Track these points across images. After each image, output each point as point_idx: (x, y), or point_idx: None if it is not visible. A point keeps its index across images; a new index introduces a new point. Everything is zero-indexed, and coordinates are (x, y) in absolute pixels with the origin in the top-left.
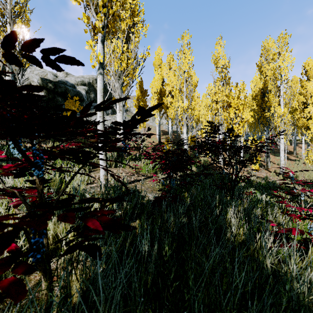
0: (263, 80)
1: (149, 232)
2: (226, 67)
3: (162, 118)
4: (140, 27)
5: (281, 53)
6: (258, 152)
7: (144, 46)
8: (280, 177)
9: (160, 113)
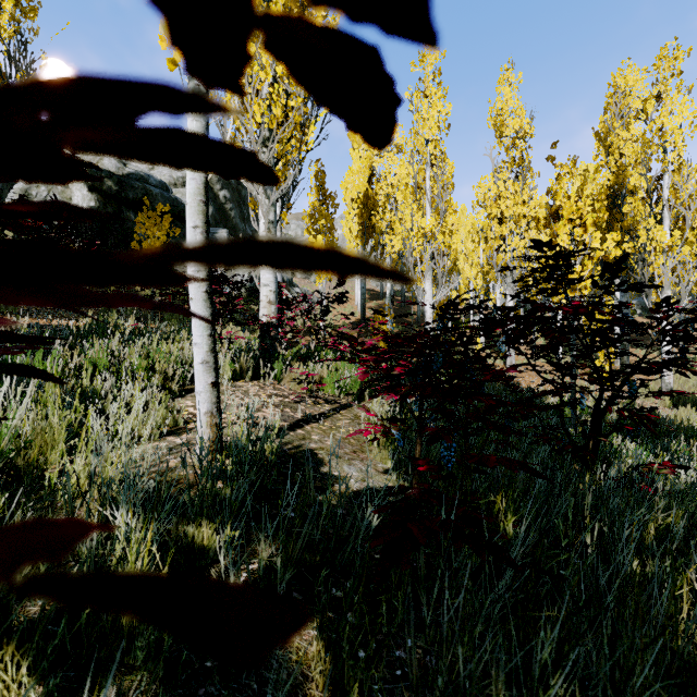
0: (614, 166)
1: (367, 694)
2: (524, 136)
3: None
4: (320, 15)
5: (665, 96)
6: (696, 339)
7: None
8: (664, 402)
9: (364, 248)
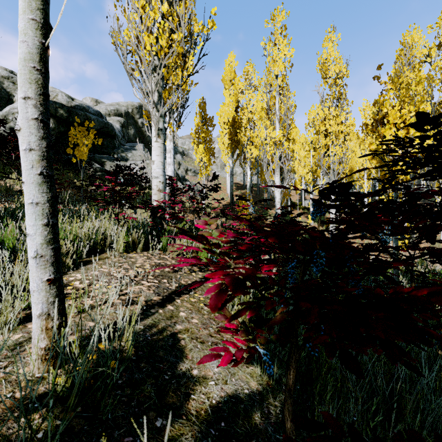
0: None
1: None
2: (342, 77)
3: (235, 165)
4: None
5: None
6: None
7: (204, 8)
8: None
9: (232, 155)
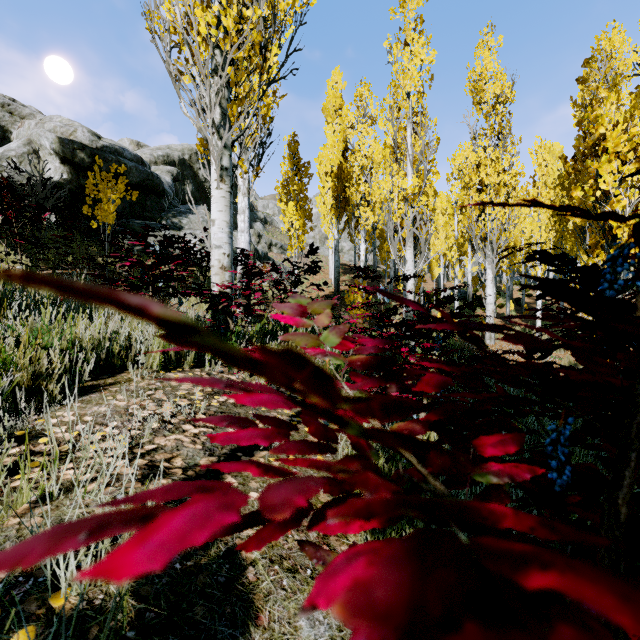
0: None
1: None
2: (504, 101)
3: (342, 238)
4: None
5: None
6: None
7: None
8: None
9: (338, 221)
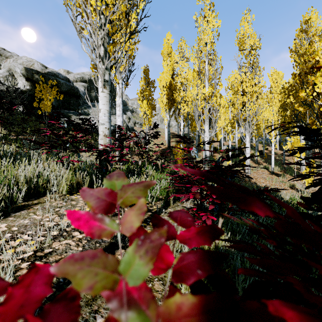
0: None
1: None
2: (255, 48)
3: (171, 120)
4: None
5: None
6: None
7: None
8: None
9: (169, 111)
